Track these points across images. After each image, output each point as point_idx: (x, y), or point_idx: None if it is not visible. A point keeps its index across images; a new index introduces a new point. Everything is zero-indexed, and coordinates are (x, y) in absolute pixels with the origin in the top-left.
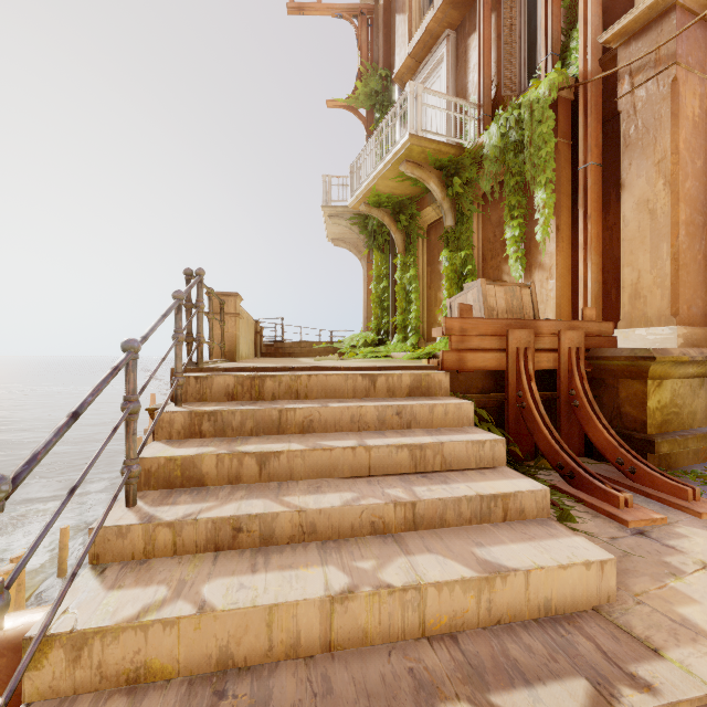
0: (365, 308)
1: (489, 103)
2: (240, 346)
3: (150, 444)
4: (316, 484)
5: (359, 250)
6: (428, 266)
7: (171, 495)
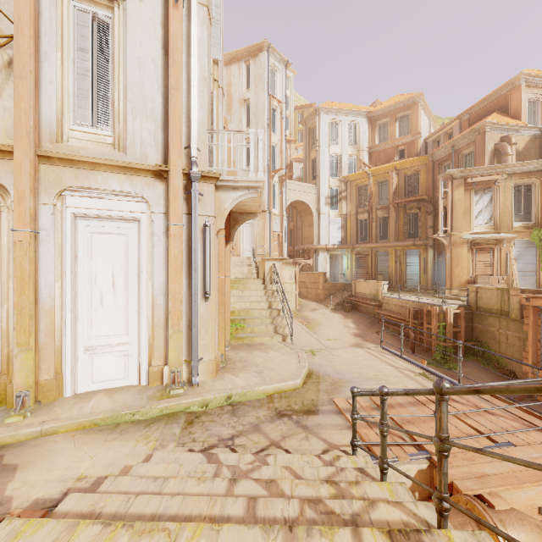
0: None
1: None
2: None
3: None
4: None
5: None
6: None
7: None
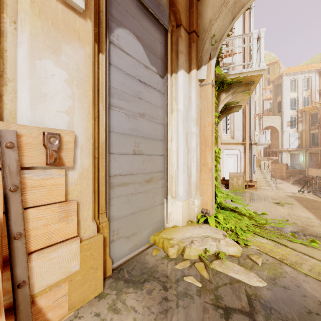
0: None
1: None
2: None
3: None
4: None
5: None
6: None
7: None
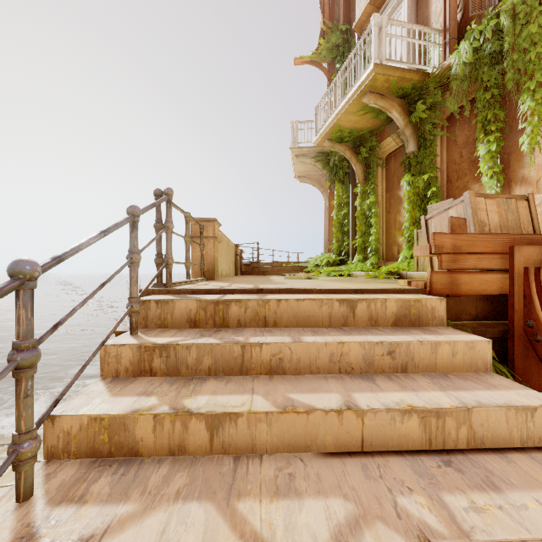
0: (325, 234)
1: (455, 26)
2: (220, 266)
3: (90, 385)
4: (287, 467)
5: (321, 184)
6: (386, 193)
7: (88, 474)
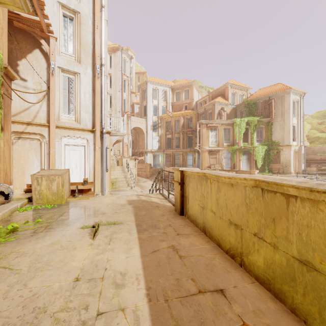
0: None
1: None
2: (200, 214)
3: None
4: None
5: None
6: None
7: None
